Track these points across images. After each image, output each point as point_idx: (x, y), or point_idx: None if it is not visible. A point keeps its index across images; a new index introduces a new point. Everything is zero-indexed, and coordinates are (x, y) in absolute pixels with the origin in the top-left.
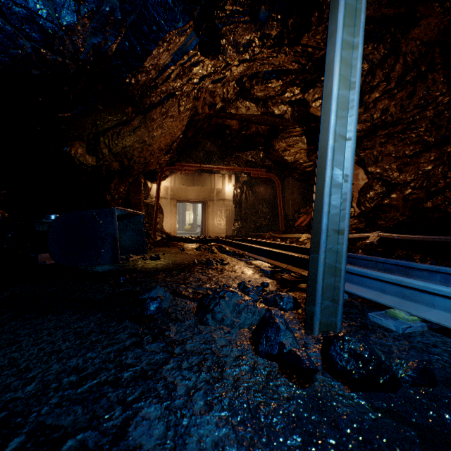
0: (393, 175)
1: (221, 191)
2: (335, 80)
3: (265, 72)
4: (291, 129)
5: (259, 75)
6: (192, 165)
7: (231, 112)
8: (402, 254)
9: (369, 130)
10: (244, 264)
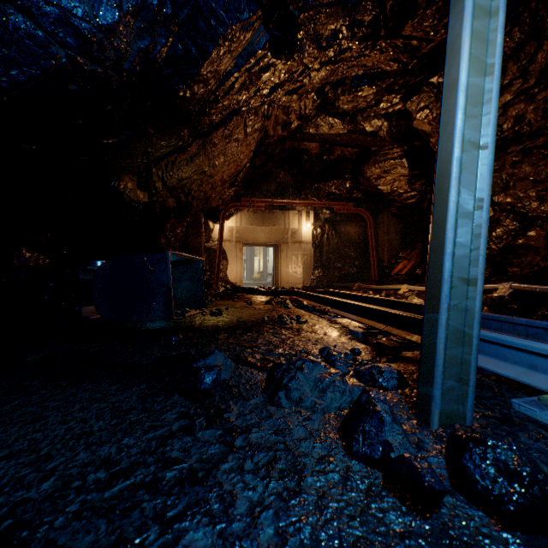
0: (531, 206)
1: (297, 231)
2: (464, 63)
3: (353, 78)
4: (387, 150)
5: (346, 81)
6: (262, 200)
7: (310, 132)
8: (547, 313)
9: (496, 146)
10: (327, 323)
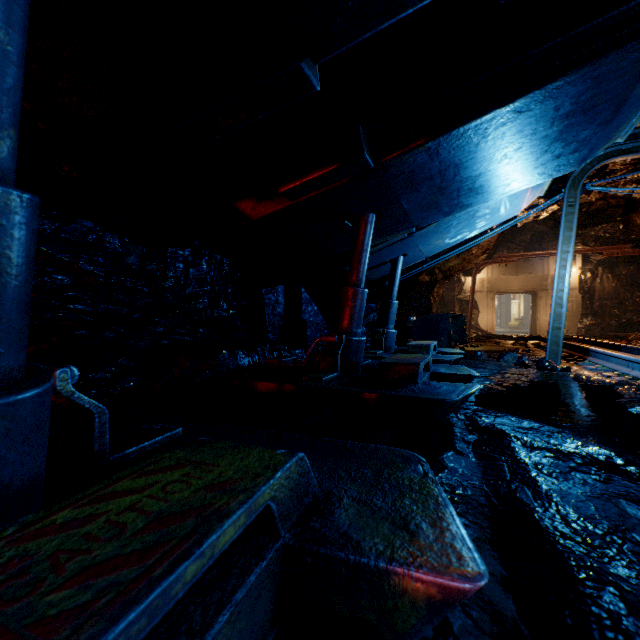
0: None
1: None
2: (556, 269)
3: None
4: None
5: None
6: (513, 254)
7: None
8: None
9: None
10: None
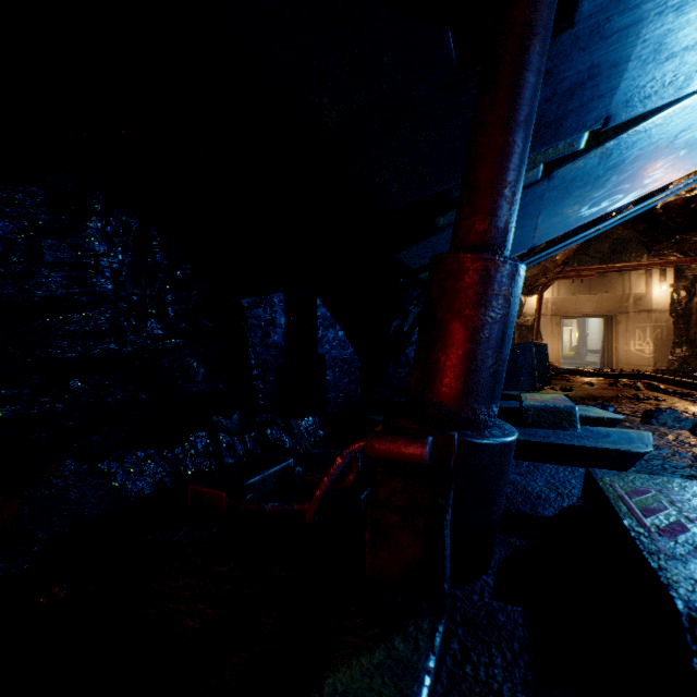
0: None
1: (643, 297)
2: None
3: None
4: None
5: None
6: (591, 267)
7: None
8: None
9: None
10: (689, 403)
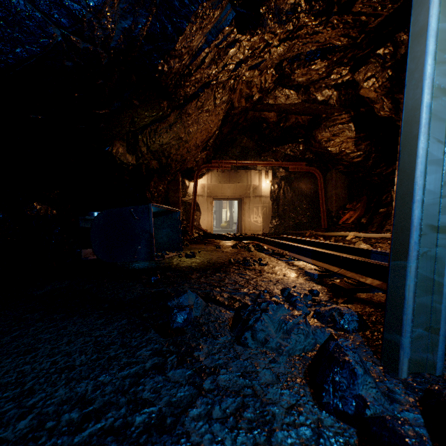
0: None
1: (258, 187)
2: (434, 8)
3: (308, 53)
4: (336, 116)
5: (301, 56)
6: (228, 161)
7: (269, 103)
8: None
9: None
10: (286, 265)
